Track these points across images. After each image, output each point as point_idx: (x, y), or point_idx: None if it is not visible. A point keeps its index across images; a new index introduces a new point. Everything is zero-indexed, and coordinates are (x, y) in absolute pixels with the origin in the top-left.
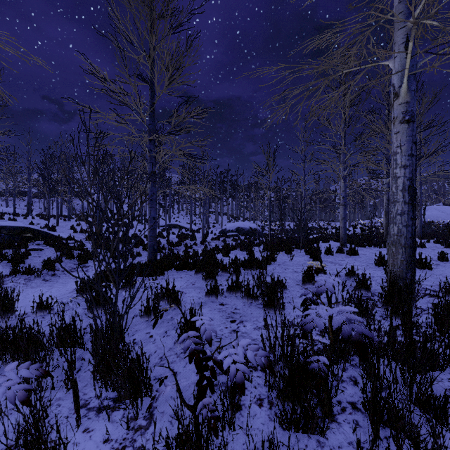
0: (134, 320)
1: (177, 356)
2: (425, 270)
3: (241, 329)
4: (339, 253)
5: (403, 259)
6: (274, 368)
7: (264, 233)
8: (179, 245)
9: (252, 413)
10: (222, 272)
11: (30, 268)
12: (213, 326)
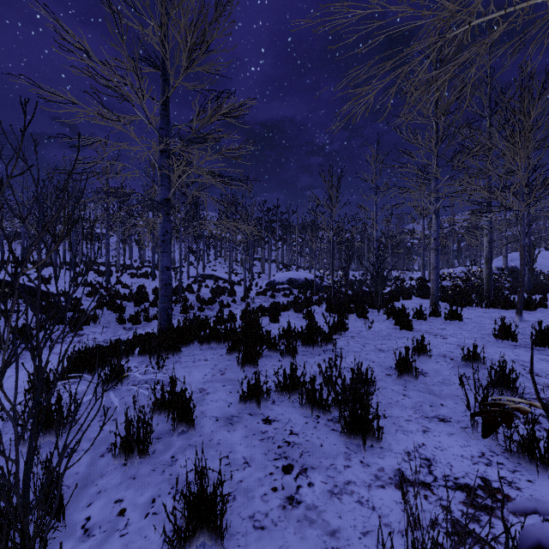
0: (103, 461)
1: None
2: None
3: (304, 494)
4: (434, 317)
5: None
6: None
7: (324, 286)
8: (213, 302)
9: None
10: (269, 350)
11: None
12: (248, 485)
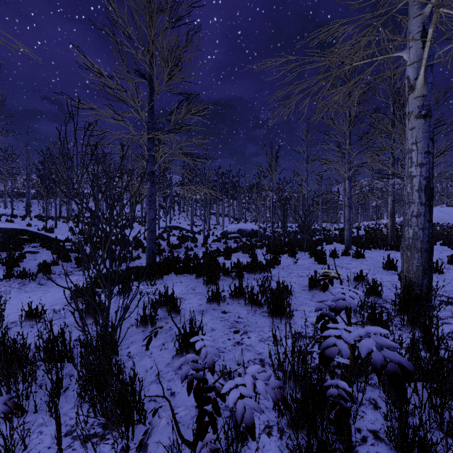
0: (130, 330)
1: (175, 373)
2: (435, 274)
3: (245, 341)
4: (345, 256)
5: (419, 264)
6: (284, 389)
7: (266, 235)
8: (180, 247)
9: (259, 444)
10: (224, 276)
11: (25, 271)
12: (215, 338)
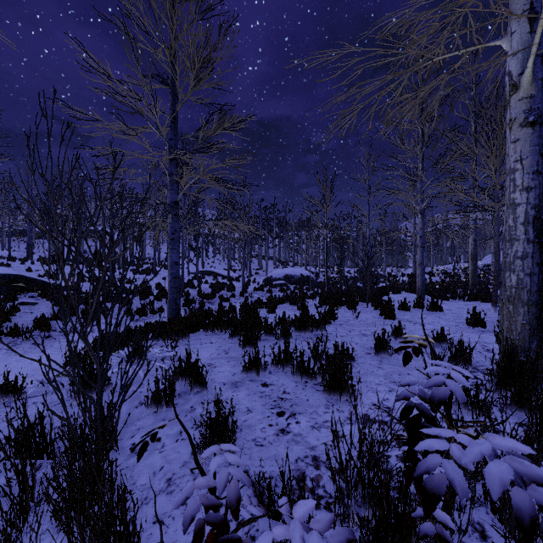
0: (138, 410)
1: (194, 478)
2: None
3: (293, 428)
4: (417, 308)
5: (526, 322)
6: (348, 508)
7: (319, 282)
8: (213, 296)
9: None
10: (266, 335)
11: (17, 328)
12: (251, 423)
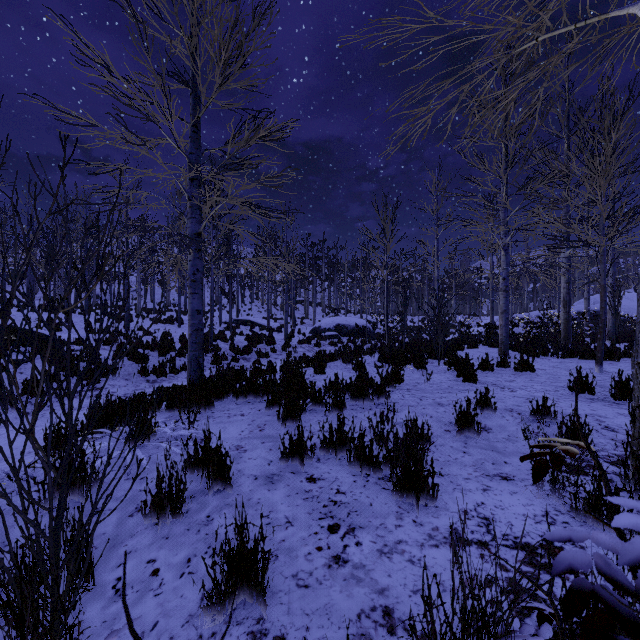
0: (132, 521)
1: None
2: None
3: (352, 553)
4: (502, 367)
5: None
6: None
7: (377, 333)
8: (249, 351)
9: None
10: (313, 405)
11: None
12: (291, 544)
